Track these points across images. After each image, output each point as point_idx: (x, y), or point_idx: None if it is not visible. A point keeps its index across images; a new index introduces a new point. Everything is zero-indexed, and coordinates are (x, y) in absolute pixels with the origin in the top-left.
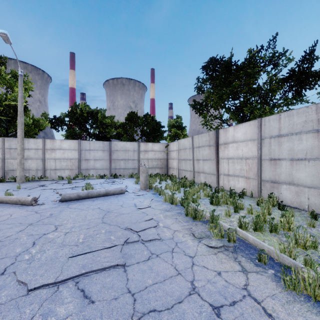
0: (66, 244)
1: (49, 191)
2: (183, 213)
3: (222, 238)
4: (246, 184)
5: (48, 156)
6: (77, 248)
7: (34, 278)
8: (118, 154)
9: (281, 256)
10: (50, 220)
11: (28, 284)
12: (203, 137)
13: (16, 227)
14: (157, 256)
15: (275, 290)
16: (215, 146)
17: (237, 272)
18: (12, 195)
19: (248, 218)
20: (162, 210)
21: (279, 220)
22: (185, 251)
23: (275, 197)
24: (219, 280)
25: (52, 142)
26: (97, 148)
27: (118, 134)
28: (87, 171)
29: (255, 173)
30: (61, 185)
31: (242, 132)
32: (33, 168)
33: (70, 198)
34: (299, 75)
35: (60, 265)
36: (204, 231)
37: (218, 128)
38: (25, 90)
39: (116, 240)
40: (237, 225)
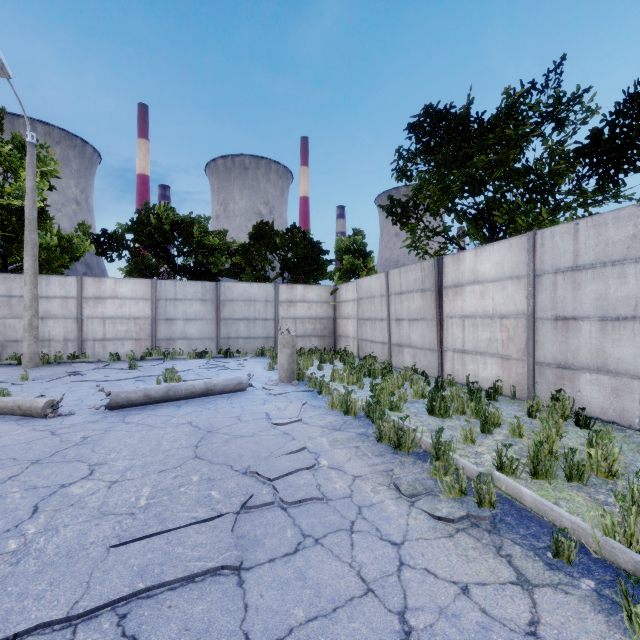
0: (108, 512)
1: (88, 386)
2: (371, 435)
3: (463, 495)
4: (502, 371)
5: (90, 312)
6: (133, 521)
7: (19, 606)
8: (234, 308)
9: (606, 544)
10: (80, 451)
11: (1, 623)
12: (410, 272)
13: (2, 469)
14: (316, 542)
15: (608, 637)
16: (435, 291)
17: (508, 585)
18: (7, 395)
19: (514, 447)
20: (326, 428)
21: (585, 452)
22: (380, 530)
23: (567, 399)
24: (467, 608)
25: (97, 283)
26: (191, 296)
27: (235, 267)
28: (170, 343)
29: (521, 347)
30: (114, 372)
31: (494, 261)
32: (57, 337)
33: (130, 401)
34: (614, 141)
35: (86, 569)
36: (421, 479)
37: (439, 255)
38: (43, 176)
39: (223, 502)
40: (491, 463)
